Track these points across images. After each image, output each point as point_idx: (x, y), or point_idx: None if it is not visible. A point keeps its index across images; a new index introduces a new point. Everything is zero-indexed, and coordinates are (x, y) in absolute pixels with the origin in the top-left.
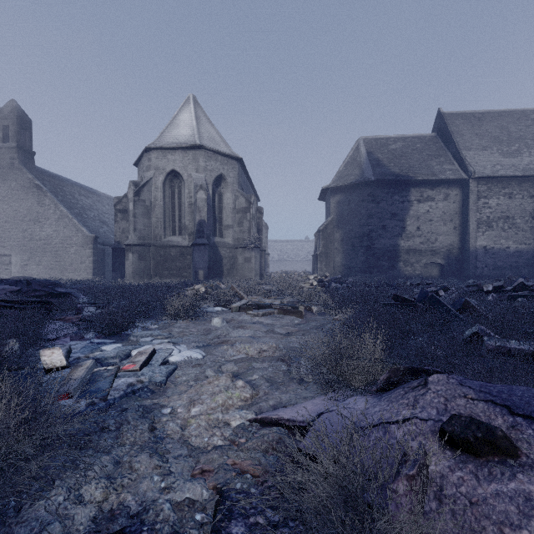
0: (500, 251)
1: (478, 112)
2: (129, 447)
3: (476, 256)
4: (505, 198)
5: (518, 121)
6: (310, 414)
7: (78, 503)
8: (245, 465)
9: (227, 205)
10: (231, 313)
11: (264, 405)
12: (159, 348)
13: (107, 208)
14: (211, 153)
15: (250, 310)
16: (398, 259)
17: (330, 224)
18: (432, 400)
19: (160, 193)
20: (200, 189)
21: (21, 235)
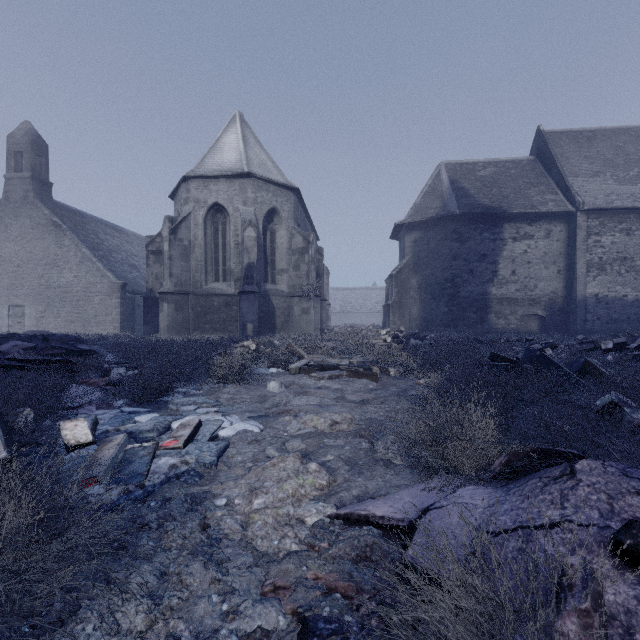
0: (615, 300)
1: (587, 129)
2: (177, 552)
3: (586, 306)
4: (621, 234)
5: (637, 140)
6: (410, 509)
7: (113, 634)
8: (332, 581)
9: (281, 245)
10: (289, 375)
11: (346, 496)
12: (206, 419)
13: (137, 249)
14: (262, 182)
15: (313, 372)
16: (488, 311)
17: (405, 267)
18: (588, 497)
19: (201, 230)
20: (249, 226)
21: (36, 282)
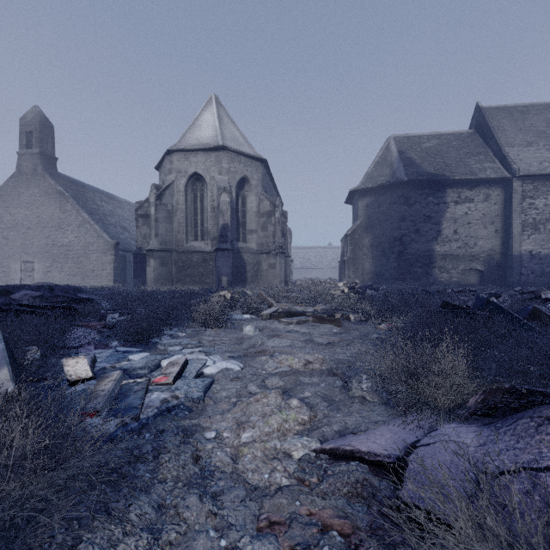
0: (548, 256)
1: (521, 105)
2: (172, 484)
3: (521, 262)
4: None
5: None
6: (393, 445)
7: None
8: (326, 517)
9: (251, 209)
10: (262, 321)
11: (328, 431)
12: (191, 358)
13: (127, 214)
14: (234, 154)
15: (282, 318)
16: (433, 266)
17: (359, 228)
18: None
19: (182, 196)
20: (224, 192)
21: (43, 242)
